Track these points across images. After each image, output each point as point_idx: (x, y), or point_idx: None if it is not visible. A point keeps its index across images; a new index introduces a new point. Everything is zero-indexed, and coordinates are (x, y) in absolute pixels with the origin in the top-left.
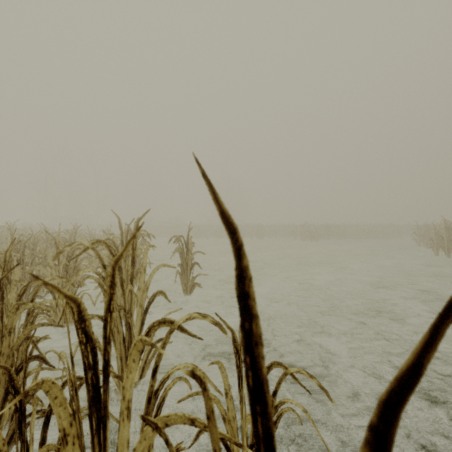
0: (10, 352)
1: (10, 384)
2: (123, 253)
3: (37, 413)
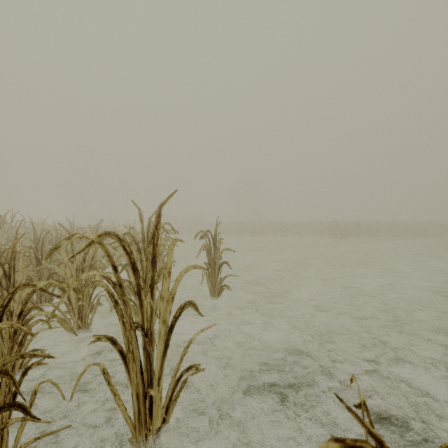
0: None
1: None
2: None
3: None
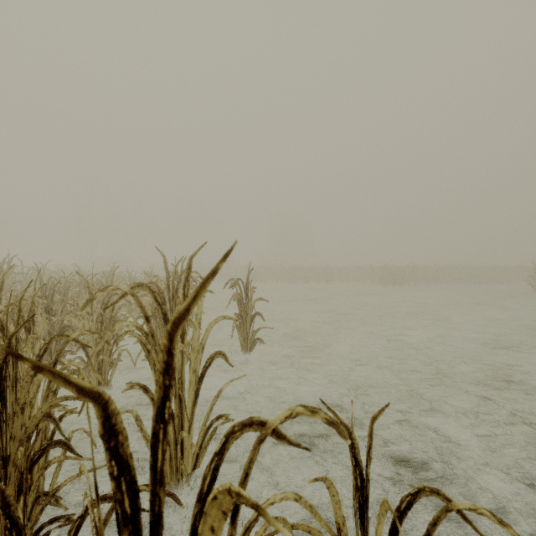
0: (24, 435)
1: (4, 512)
2: (191, 308)
3: (59, 520)
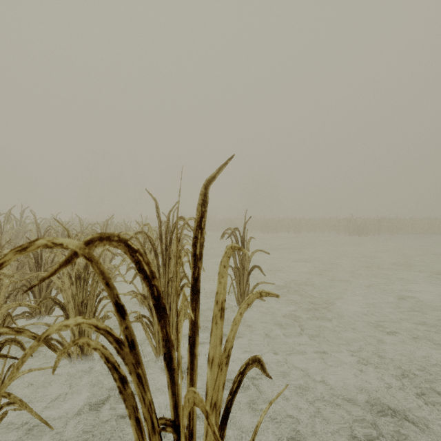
0: None
1: None
2: None
3: None
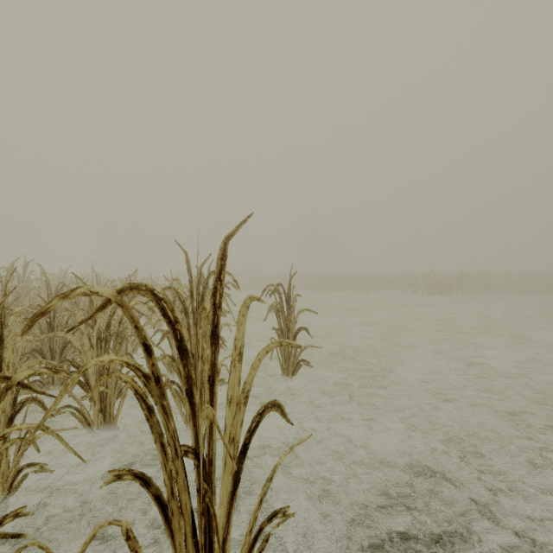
0: None
1: None
2: None
3: None
